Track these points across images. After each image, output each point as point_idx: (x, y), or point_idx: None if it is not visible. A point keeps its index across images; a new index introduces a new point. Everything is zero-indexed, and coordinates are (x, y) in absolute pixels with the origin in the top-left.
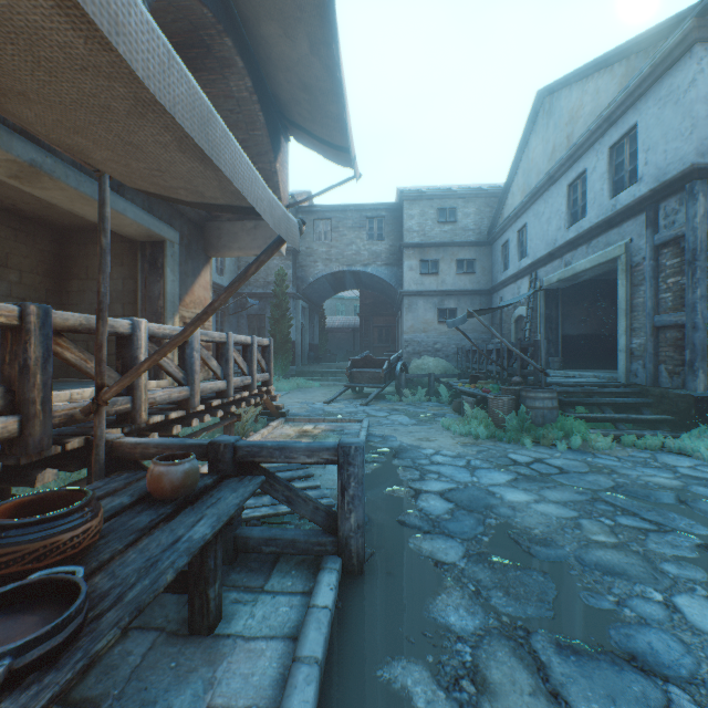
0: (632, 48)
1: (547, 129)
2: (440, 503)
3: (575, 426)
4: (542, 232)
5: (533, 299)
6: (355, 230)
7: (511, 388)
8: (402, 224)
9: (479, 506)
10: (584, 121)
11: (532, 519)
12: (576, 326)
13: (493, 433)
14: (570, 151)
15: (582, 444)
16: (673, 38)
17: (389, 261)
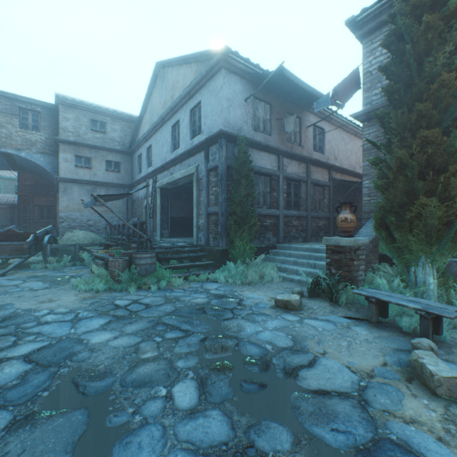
0: (199, 58)
1: (162, 89)
2: (18, 368)
3: (165, 273)
4: (160, 152)
5: (155, 193)
6: (6, 115)
7: (128, 252)
8: (59, 122)
9: (62, 357)
10: (179, 90)
11: (104, 355)
12: (179, 212)
13: (112, 285)
14: (172, 105)
15: (168, 284)
16: (214, 60)
17: (46, 151)
